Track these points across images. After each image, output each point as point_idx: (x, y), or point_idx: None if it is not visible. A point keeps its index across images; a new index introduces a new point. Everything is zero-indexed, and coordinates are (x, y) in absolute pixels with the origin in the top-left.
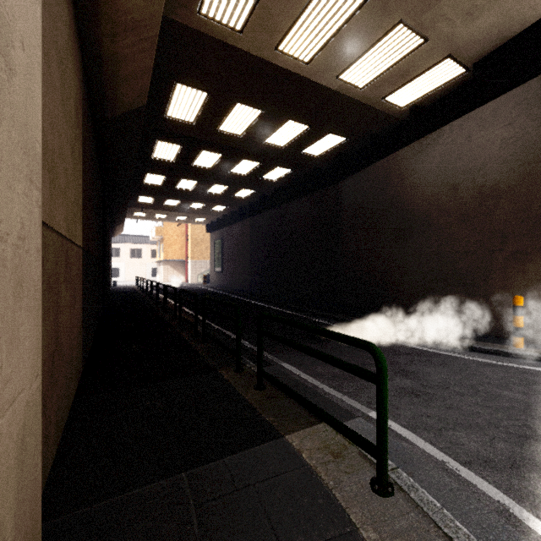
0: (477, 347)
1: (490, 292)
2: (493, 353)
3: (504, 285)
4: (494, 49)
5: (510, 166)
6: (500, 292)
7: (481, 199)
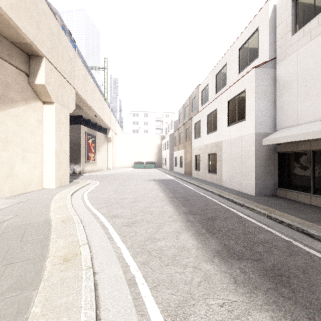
0: (70, 175)
1: (73, 165)
2: (73, 175)
3: (75, 163)
4: (73, 115)
5: (76, 140)
6: (74, 165)
7: (71, 145)
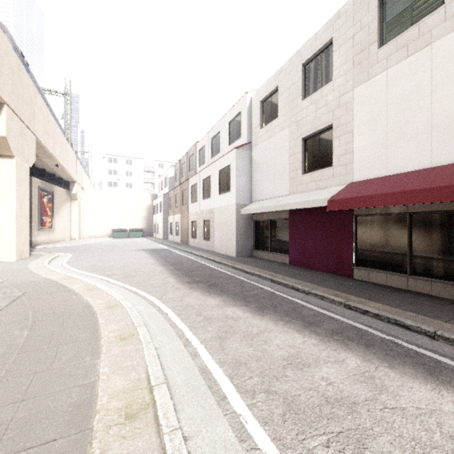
0: None
1: None
2: None
3: None
4: None
5: None
6: None
7: None
